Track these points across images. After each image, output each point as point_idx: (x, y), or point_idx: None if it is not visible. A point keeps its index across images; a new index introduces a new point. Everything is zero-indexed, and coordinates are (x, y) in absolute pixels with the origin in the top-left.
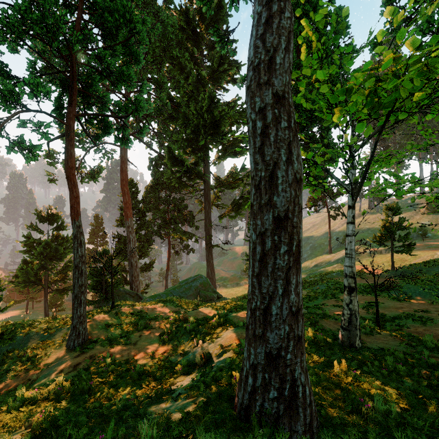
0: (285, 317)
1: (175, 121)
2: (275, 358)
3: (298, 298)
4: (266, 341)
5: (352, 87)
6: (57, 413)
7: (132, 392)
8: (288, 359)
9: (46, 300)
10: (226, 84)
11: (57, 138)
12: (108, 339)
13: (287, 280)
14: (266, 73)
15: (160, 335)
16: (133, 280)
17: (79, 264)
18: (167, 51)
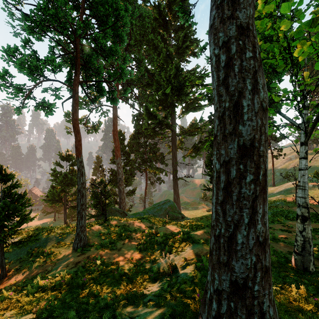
0: (251, 247)
1: (150, 87)
2: (241, 288)
3: (265, 228)
4: (231, 269)
5: (318, 17)
6: (55, 305)
7: (113, 291)
8: (255, 291)
9: (65, 212)
10: (188, 57)
11: (68, 99)
12: (100, 245)
13: (253, 210)
14: (230, 8)
15: (137, 244)
16: (121, 202)
17: (81, 189)
18: (144, 36)
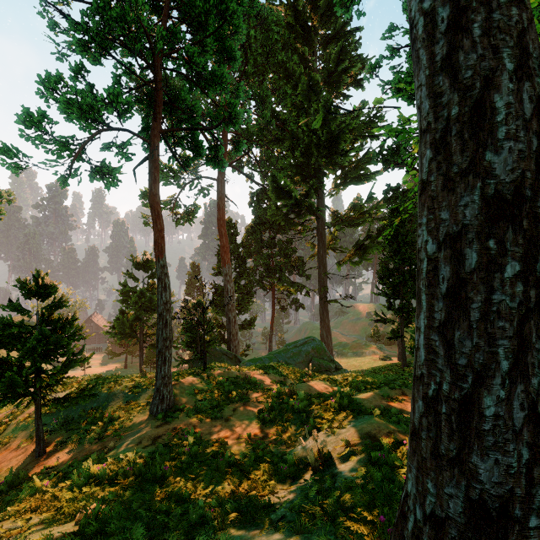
0: (518, 426)
1: (280, 144)
2: (495, 518)
3: None
4: (469, 473)
5: None
6: (112, 511)
7: (215, 493)
8: (532, 528)
9: (141, 354)
10: (346, 88)
11: (142, 162)
12: (195, 409)
13: (521, 341)
14: None
15: (259, 411)
16: (231, 339)
17: (163, 312)
18: (270, 57)
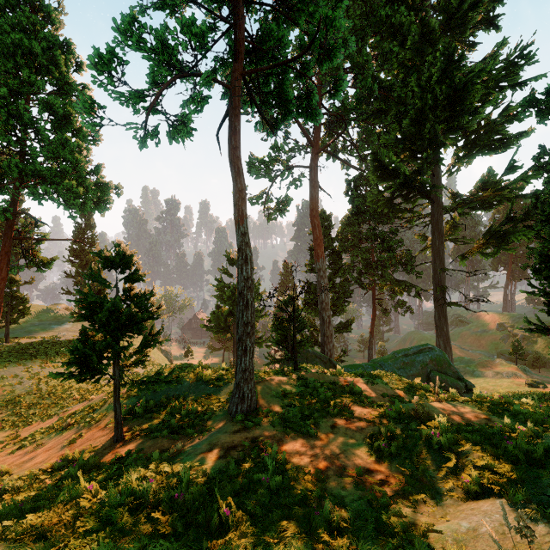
0: None
1: (383, 118)
2: None
3: None
4: None
5: None
6: None
7: None
8: None
9: (234, 350)
10: (471, 35)
11: (223, 119)
12: (282, 417)
13: None
14: None
15: (370, 435)
16: (325, 341)
17: (243, 290)
18: (371, 17)
